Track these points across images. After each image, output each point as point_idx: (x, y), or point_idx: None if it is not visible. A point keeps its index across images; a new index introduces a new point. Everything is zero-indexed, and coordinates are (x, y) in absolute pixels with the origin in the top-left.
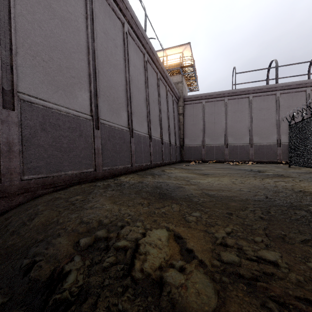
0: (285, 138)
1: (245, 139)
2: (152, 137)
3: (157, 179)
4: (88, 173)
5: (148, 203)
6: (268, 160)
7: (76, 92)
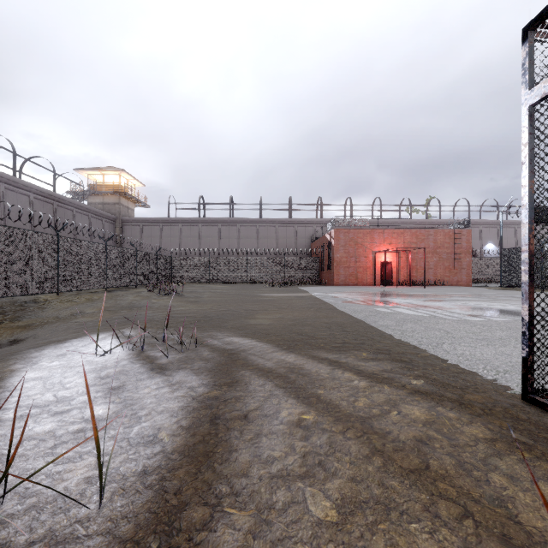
0: None
1: None
2: None
3: None
4: None
5: None
6: None
7: None
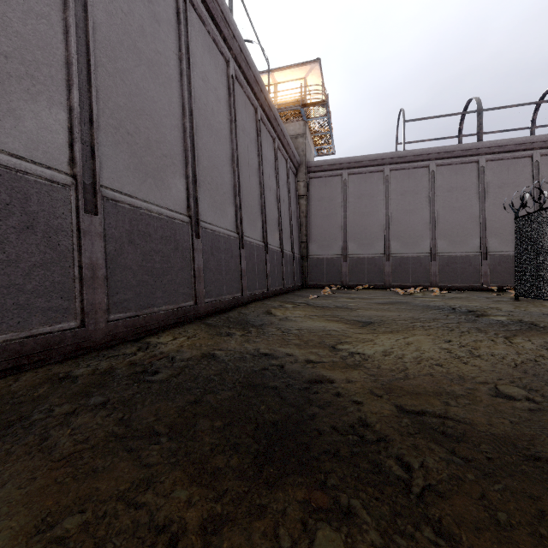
0: (495, 243)
1: (422, 244)
2: (245, 239)
3: (254, 342)
4: (56, 335)
5: (200, 524)
6: (465, 284)
7: (13, 102)
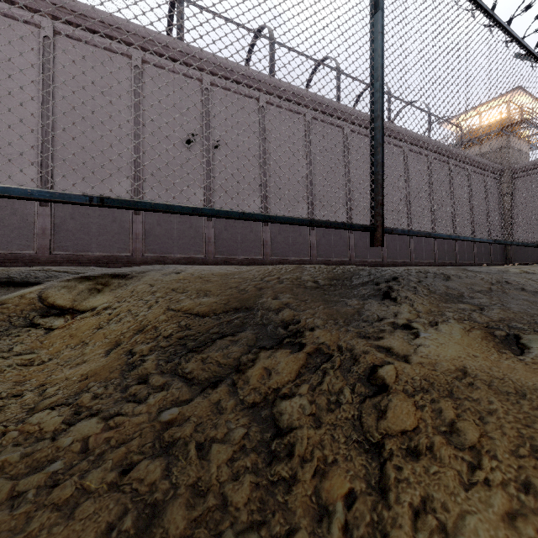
0: None
1: None
2: None
3: None
4: (379, 261)
5: None
6: None
7: None
